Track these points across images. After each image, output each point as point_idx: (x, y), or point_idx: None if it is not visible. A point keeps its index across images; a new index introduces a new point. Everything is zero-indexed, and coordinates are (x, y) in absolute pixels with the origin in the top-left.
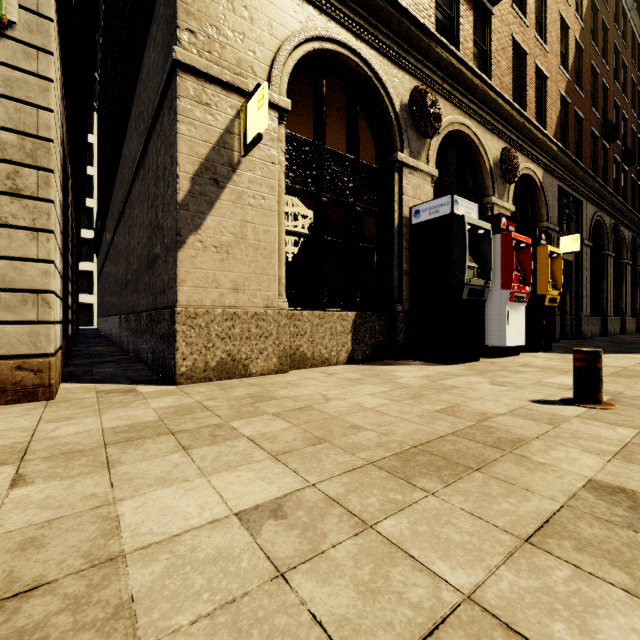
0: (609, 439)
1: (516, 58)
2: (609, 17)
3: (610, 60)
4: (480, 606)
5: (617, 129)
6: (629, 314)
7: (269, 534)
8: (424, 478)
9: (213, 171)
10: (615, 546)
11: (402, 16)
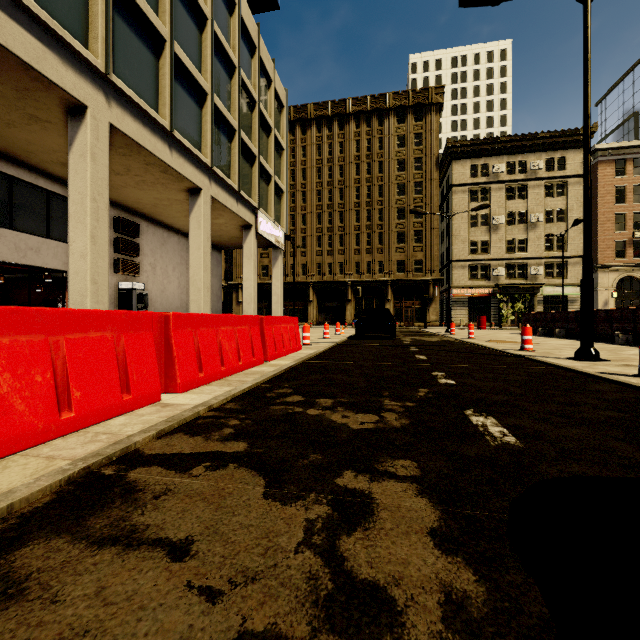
0: None
1: None
2: None
3: None
4: None
5: None
6: None
7: None
8: None
9: (603, 301)
10: None
11: None
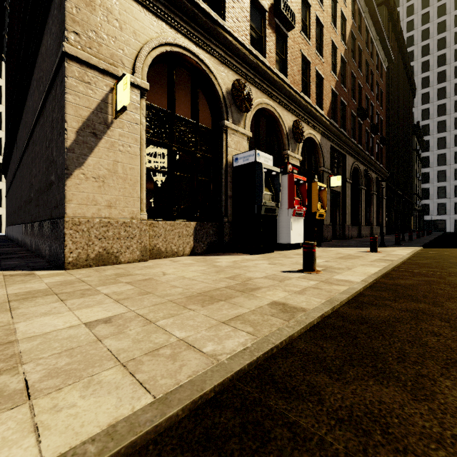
0: (301, 286)
1: (304, 64)
2: (362, 43)
3: (363, 70)
4: (184, 341)
5: (368, 112)
6: (375, 224)
7: (99, 328)
8: (194, 305)
9: (93, 127)
10: (258, 321)
11: (226, 34)
